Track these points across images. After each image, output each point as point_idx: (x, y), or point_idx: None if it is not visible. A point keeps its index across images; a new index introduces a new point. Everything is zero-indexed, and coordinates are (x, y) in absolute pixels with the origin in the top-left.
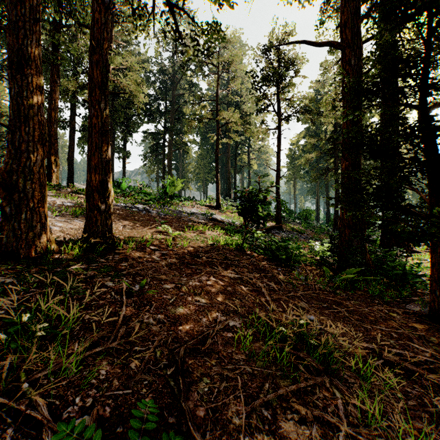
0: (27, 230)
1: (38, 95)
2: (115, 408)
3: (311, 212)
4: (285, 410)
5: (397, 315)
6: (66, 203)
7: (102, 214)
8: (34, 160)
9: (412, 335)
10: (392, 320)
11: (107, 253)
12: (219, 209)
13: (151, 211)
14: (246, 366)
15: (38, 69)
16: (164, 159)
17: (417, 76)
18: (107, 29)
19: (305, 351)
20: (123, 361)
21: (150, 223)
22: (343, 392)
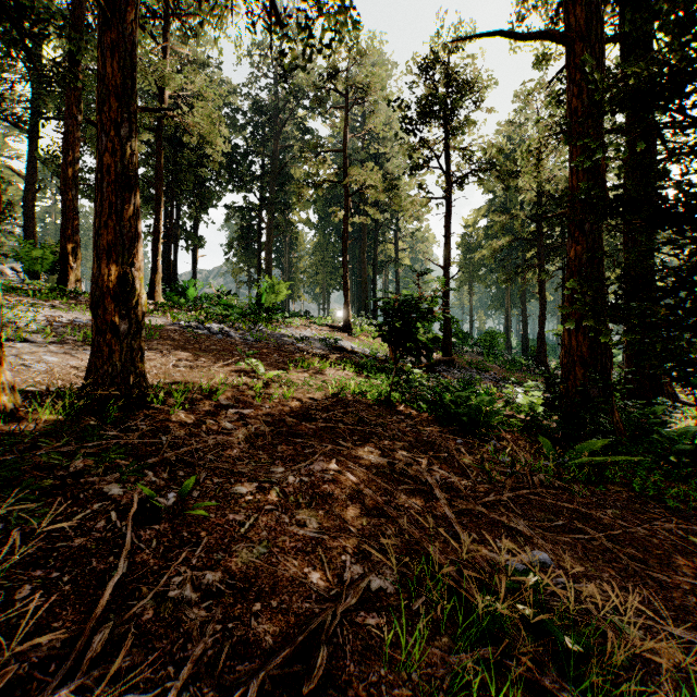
0: None
1: None
2: None
3: (498, 335)
4: None
5: None
6: (80, 320)
7: (123, 341)
8: None
9: None
10: None
11: (130, 416)
12: (349, 331)
13: (232, 334)
14: None
15: None
16: (260, 251)
17: None
18: None
19: (554, 669)
20: None
21: (228, 355)
22: None
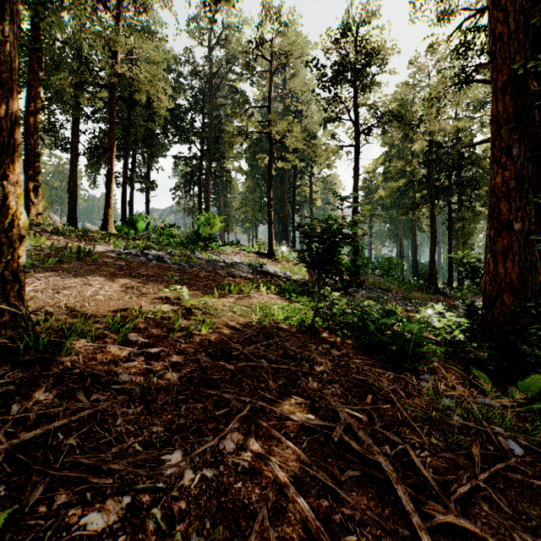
0: None
1: None
2: None
3: (395, 261)
4: None
5: None
6: None
7: None
8: None
9: None
10: None
11: None
12: (273, 257)
13: (167, 260)
14: None
15: None
16: (200, 192)
17: None
18: None
19: None
20: None
21: (157, 280)
22: None
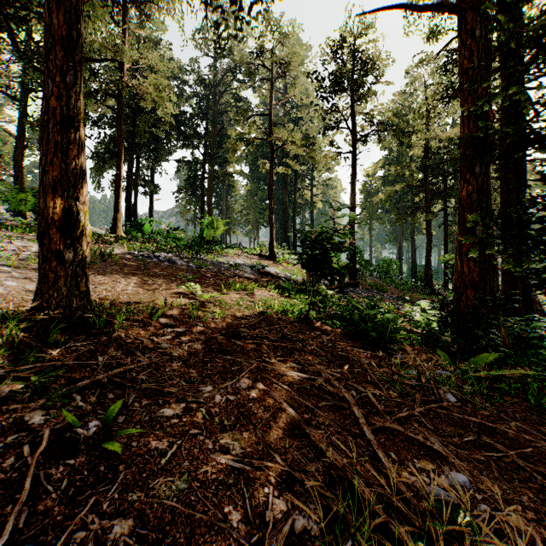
0: None
1: None
2: None
3: (393, 263)
4: None
5: None
6: None
7: (68, 267)
8: None
9: None
10: None
11: (73, 336)
12: (274, 259)
13: (177, 262)
14: None
15: None
16: (203, 195)
17: None
18: None
19: None
20: None
21: (172, 279)
22: None
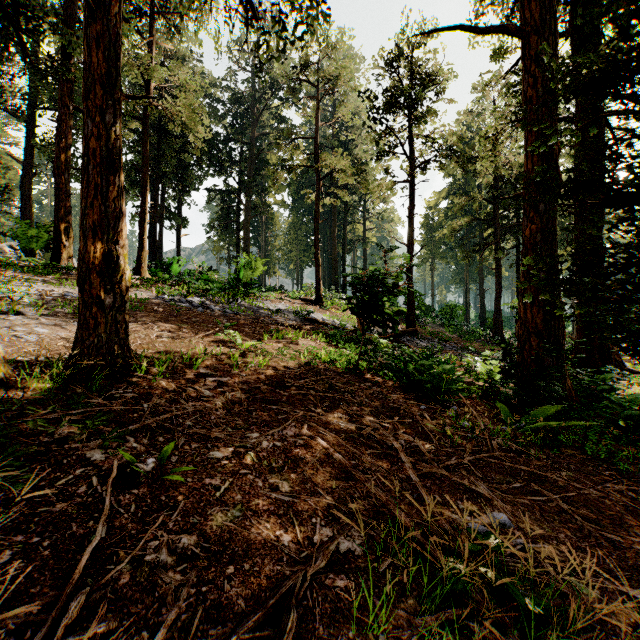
0: None
1: None
2: None
3: (458, 308)
4: None
5: None
6: (70, 294)
7: (108, 313)
8: None
9: None
10: None
11: (115, 384)
12: (320, 304)
13: (212, 307)
14: None
15: None
16: (238, 230)
17: None
18: None
19: (515, 631)
20: None
21: (208, 326)
22: None
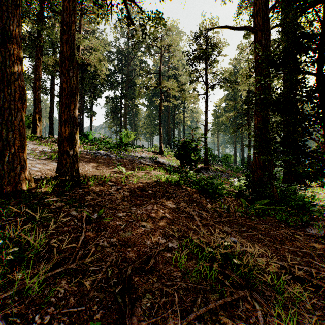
0: (9, 170)
1: (19, 64)
2: (69, 324)
3: (230, 156)
4: (215, 323)
5: (300, 237)
6: (45, 149)
7: (71, 158)
8: (15, 115)
9: (313, 253)
10: (296, 240)
11: (74, 188)
12: (162, 154)
13: (110, 156)
14: (182, 283)
15: (19, 44)
16: (121, 117)
17: (315, 50)
18: (74, 15)
19: (230, 269)
20: (79, 280)
21: (109, 164)
22: (262, 304)
